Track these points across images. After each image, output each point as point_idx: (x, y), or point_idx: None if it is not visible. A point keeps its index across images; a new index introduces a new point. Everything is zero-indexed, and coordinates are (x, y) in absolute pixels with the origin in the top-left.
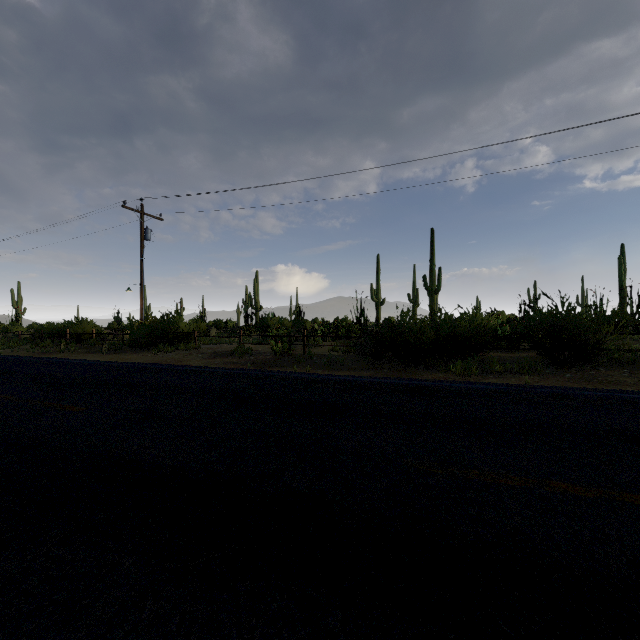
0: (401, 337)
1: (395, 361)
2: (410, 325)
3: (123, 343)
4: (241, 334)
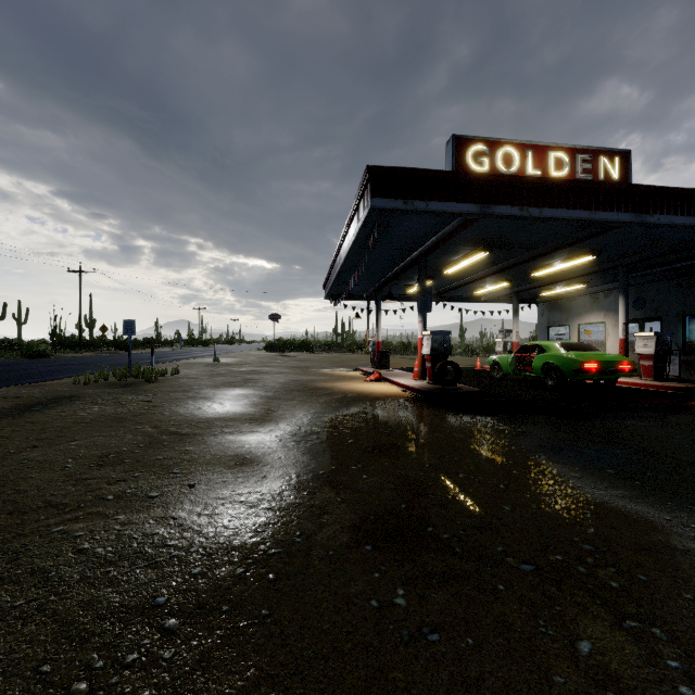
0: None
1: None
2: None
3: None
4: None
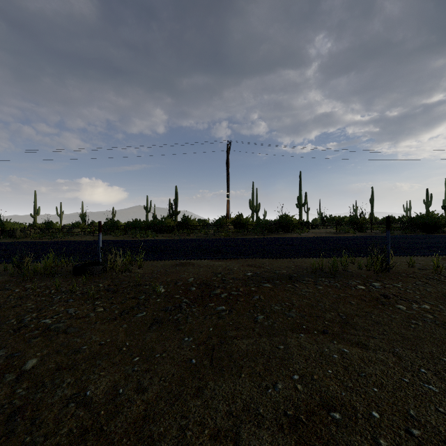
0: (438, 222)
1: (425, 232)
2: (436, 218)
3: (248, 230)
4: (337, 223)
